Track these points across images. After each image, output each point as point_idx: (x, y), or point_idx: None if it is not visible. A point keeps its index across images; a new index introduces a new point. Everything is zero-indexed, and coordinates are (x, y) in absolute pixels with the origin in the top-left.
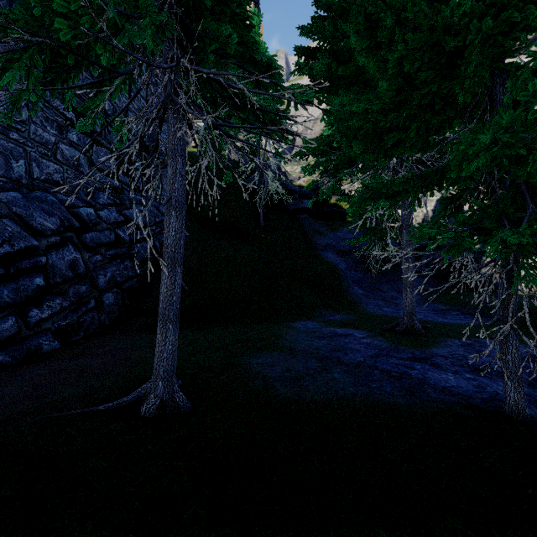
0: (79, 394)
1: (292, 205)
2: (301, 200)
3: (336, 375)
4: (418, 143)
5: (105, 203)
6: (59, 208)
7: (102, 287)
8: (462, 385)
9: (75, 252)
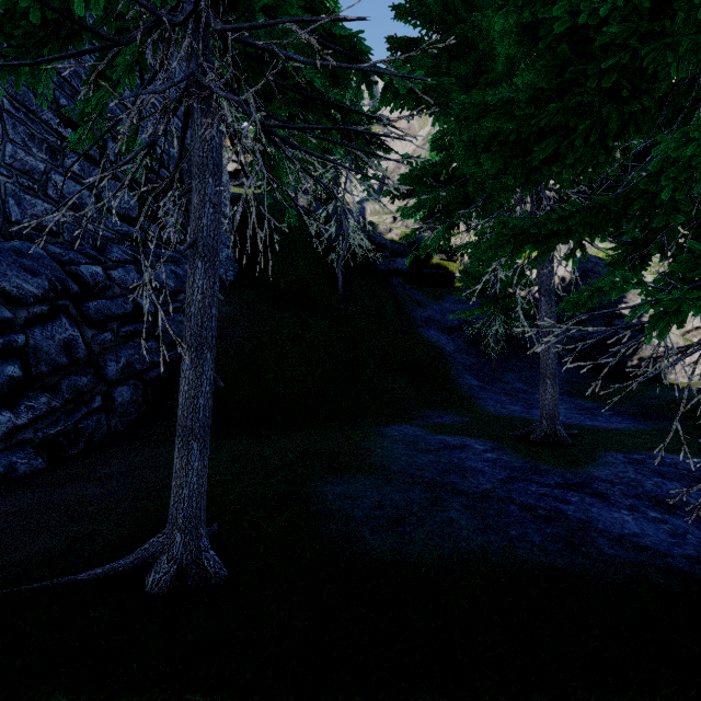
0: (54, 550)
1: (381, 266)
2: (394, 259)
3: (453, 514)
4: (584, 158)
5: (120, 259)
6: (48, 265)
7: (113, 378)
8: (649, 532)
9: (72, 329)
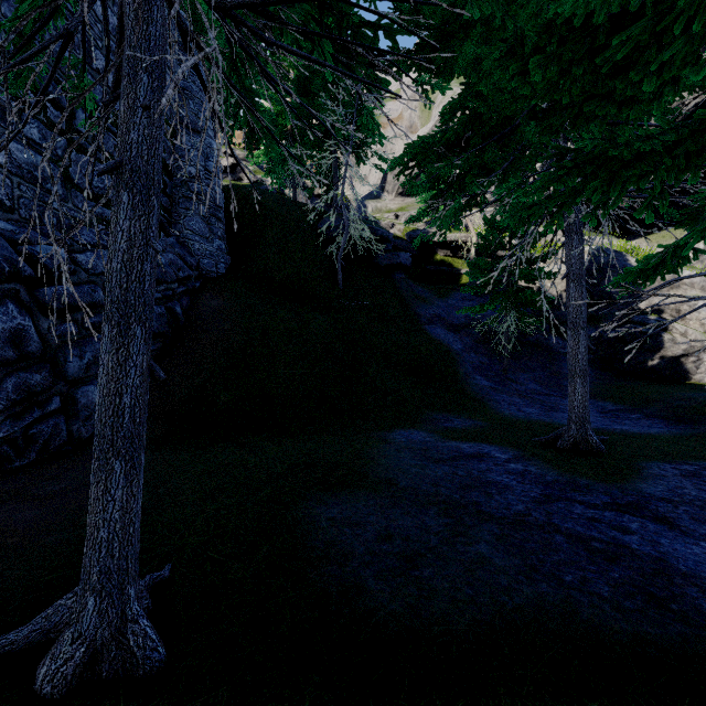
0: None
1: (384, 260)
2: (397, 253)
3: (483, 549)
4: (675, 61)
5: (90, 243)
6: None
7: (75, 376)
8: None
9: (22, 317)
